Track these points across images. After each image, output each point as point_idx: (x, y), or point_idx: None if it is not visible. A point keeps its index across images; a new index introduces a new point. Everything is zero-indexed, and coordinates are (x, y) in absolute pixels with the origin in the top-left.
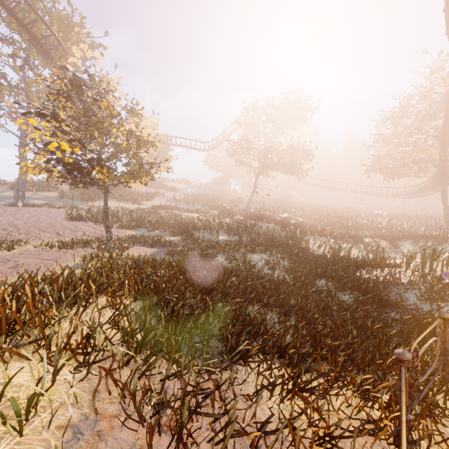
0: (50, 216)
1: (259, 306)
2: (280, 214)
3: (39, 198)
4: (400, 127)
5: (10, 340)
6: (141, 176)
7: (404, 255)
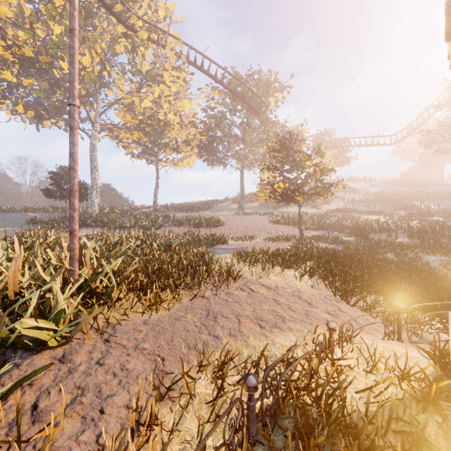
0: (260, 221)
1: (412, 285)
2: None
3: (248, 208)
4: None
5: (289, 264)
6: (323, 194)
7: None
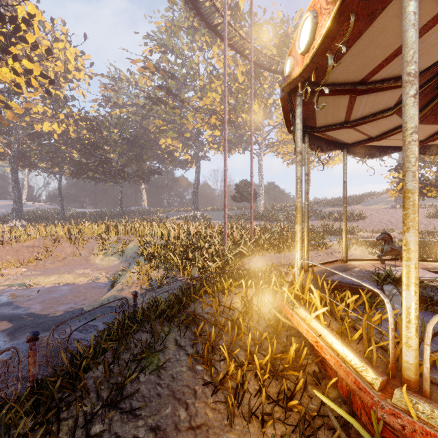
0: None
1: None
2: None
3: None
4: None
5: (373, 246)
6: None
7: None
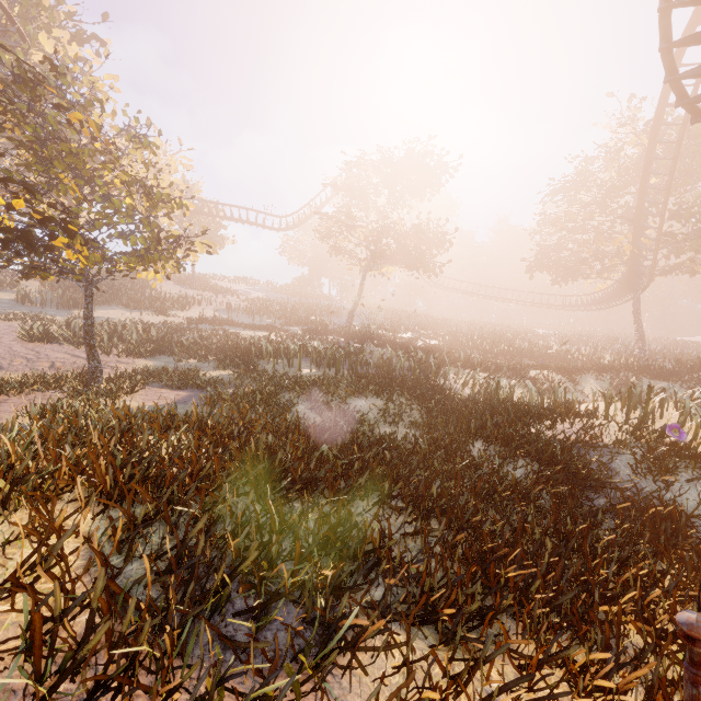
0: None
1: (374, 499)
2: (400, 333)
3: None
4: (577, 204)
5: None
6: (156, 259)
7: (588, 395)
